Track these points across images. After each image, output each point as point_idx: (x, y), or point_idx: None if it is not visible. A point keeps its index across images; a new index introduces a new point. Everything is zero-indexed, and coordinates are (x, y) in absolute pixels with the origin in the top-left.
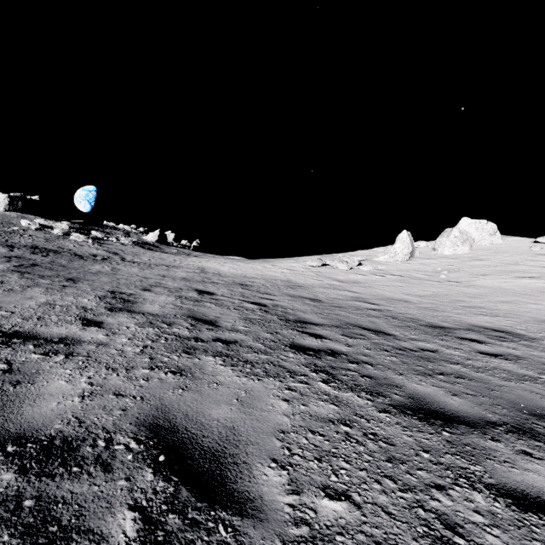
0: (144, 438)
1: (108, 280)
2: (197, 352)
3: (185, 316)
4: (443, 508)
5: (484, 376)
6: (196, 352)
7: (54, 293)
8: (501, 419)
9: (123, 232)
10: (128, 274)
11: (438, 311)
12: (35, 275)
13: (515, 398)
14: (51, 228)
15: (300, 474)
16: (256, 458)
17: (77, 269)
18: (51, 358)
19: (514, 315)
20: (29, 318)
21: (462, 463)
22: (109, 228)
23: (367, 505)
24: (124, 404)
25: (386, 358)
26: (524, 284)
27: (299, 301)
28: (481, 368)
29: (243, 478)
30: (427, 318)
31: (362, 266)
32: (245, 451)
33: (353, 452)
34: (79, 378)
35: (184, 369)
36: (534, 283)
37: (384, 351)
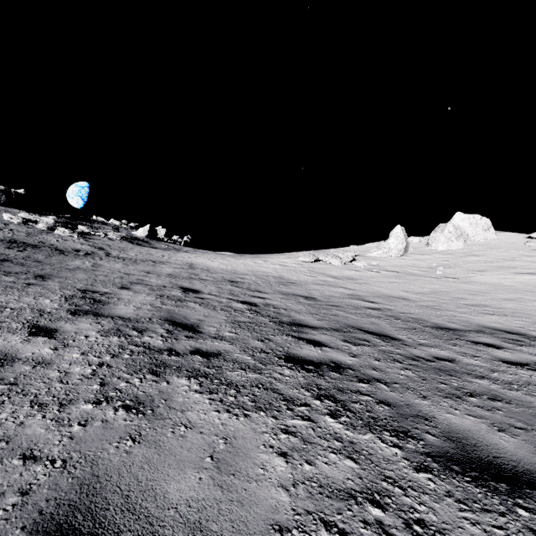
0: None
1: (84, 277)
2: (167, 372)
3: (162, 319)
4: None
5: (522, 396)
6: (166, 372)
7: (12, 292)
8: None
9: (112, 227)
10: (109, 270)
11: (441, 310)
12: None
13: None
14: (35, 222)
15: None
16: None
17: (54, 265)
18: None
19: (523, 314)
20: None
21: None
22: (98, 223)
23: None
24: (31, 478)
25: (400, 372)
26: (525, 281)
27: (292, 300)
28: (513, 383)
29: None
30: (431, 318)
31: (356, 261)
32: None
33: None
34: None
35: (144, 401)
36: (534, 279)
37: (395, 362)
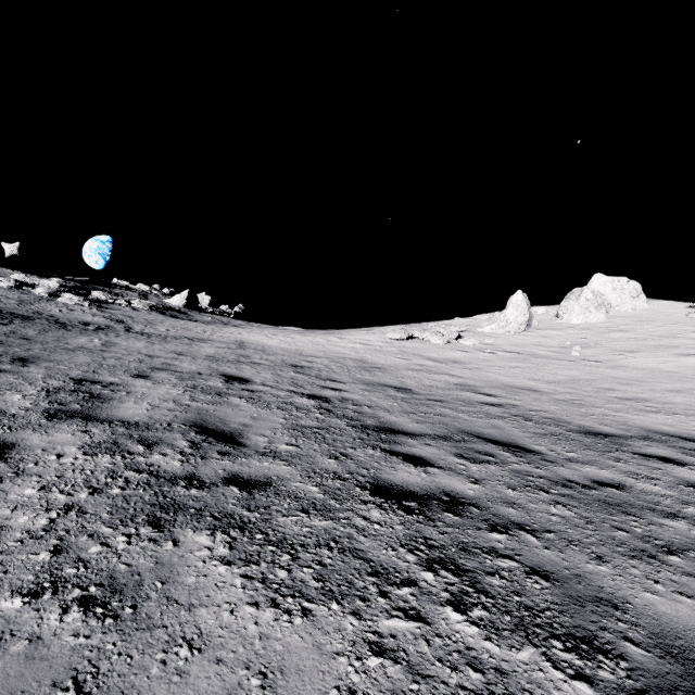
0: None
1: (86, 360)
2: (177, 521)
3: (187, 425)
4: None
5: None
6: (175, 521)
7: None
8: None
9: (138, 293)
10: (125, 351)
11: (586, 405)
12: None
13: None
14: (33, 287)
15: None
16: None
17: (47, 343)
18: None
19: None
20: None
21: None
22: (119, 288)
23: None
24: None
25: (550, 509)
26: (693, 365)
27: (379, 392)
28: None
29: None
30: (574, 417)
31: (463, 339)
32: None
33: None
34: None
35: (123, 585)
36: None
37: (539, 491)
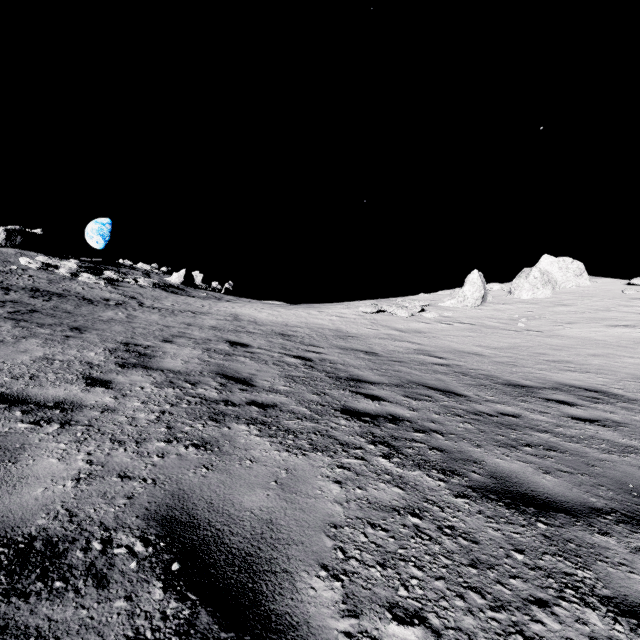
0: (154, 537)
1: (122, 329)
2: (226, 420)
3: (213, 373)
4: (549, 634)
5: (580, 448)
6: (225, 420)
7: (55, 345)
8: (607, 504)
9: (141, 272)
10: (146, 322)
11: (518, 366)
12: (33, 323)
13: (621, 477)
14: (56, 267)
15: (358, 587)
16: (300, 564)
17: (85, 316)
18: (42, 427)
19: (608, 371)
20: (20, 376)
21: (567, 567)
22: (125, 268)
23: (449, 631)
24: (131, 489)
25: (458, 425)
26: (618, 334)
27: (351, 355)
28: (575, 437)
29: (282, 593)
30: (504, 374)
31: (425, 312)
32: (286, 554)
33: (426, 553)
34: (75, 454)
35: (209, 441)
36: (629, 332)
37: (456, 416)
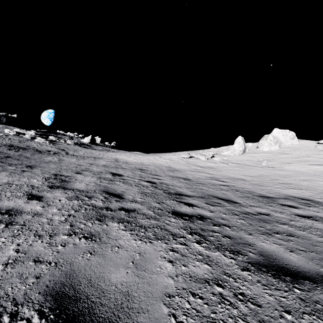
0: (47, 309)
1: (54, 167)
2: (106, 220)
3: (101, 191)
4: None
5: (306, 234)
6: (105, 220)
7: (15, 176)
8: None
9: (68, 137)
10: (68, 163)
11: (264, 186)
12: (6, 163)
13: None
14: (23, 134)
15: None
16: None
17: (36, 159)
18: None
19: (312, 188)
20: None
21: None
22: (60, 134)
23: None
24: (39, 270)
25: (237, 220)
26: (314, 169)
27: (176, 180)
28: (301, 227)
29: None
30: (257, 190)
31: (214, 157)
32: (136, 321)
33: (229, 317)
34: (9, 245)
35: (94, 234)
36: (320, 168)
37: (235, 215)
